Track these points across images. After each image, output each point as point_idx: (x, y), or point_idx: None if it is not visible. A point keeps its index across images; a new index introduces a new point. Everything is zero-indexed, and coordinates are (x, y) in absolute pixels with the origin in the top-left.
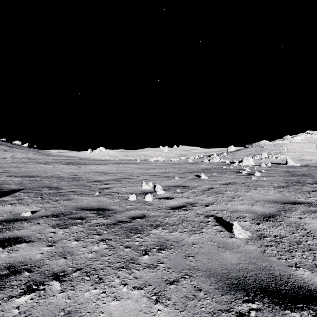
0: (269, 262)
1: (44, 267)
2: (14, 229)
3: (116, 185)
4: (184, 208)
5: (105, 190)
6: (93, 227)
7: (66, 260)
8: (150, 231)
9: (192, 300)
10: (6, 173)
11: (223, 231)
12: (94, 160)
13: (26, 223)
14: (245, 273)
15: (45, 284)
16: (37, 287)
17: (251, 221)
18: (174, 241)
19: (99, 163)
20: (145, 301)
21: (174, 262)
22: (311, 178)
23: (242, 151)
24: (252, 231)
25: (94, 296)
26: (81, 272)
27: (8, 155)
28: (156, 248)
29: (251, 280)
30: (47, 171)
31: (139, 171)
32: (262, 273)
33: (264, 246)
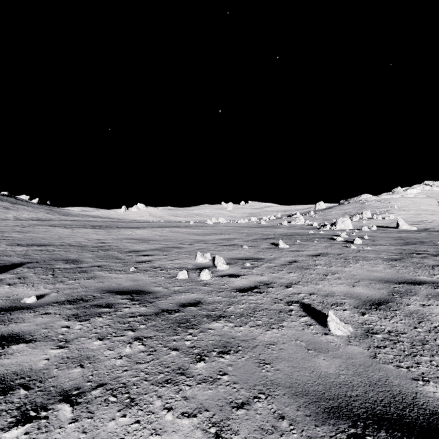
0: (383, 372)
1: (50, 381)
2: (10, 322)
3: (159, 258)
4: (256, 290)
5: (144, 265)
6: (125, 318)
7: (82, 370)
8: (208, 325)
9: (272, 435)
10: (6, 240)
11: (313, 324)
12: (130, 222)
13: (28, 312)
14: (349, 390)
15: (49, 409)
16: (37, 414)
17: (353, 310)
18: (242, 340)
19: (136, 226)
20: (200, 437)
21: (243, 372)
22: (434, 247)
23: (335, 209)
24: (355, 324)
25: (122, 428)
26: (104, 388)
27: (11, 215)
28: (217, 351)
29: (359, 401)
30: (63, 237)
31: (192, 237)
32: (374, 390)
33: (374, 347)
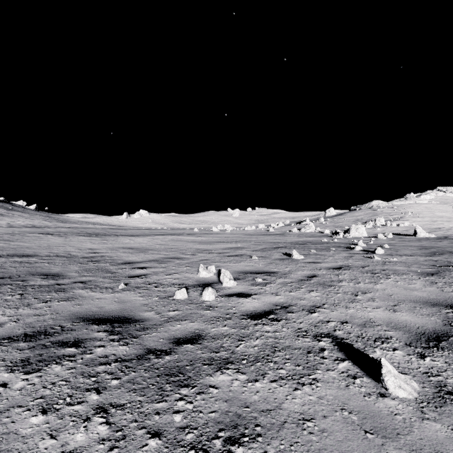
0: None
1: None
2: None
3: (156, 271)
4: (272, 316)
5: (138, 280)
6: (93, 366)
7: None
8: (210, 378)
9: None
10: None
11: (358, 375)
12: (131, 229)
13: None
14: None
15: None
16: None
17: (406, 349)
18: (260, 410)
19: (137, 234)
20: None
21: None
22: None
23: (346, 216)
24: (417, 375)
25: None
26: None
27: (4, 221)
28: (222, 439)
29: None
30: (52, 247)
31: (196, 246)
32: None
33: None
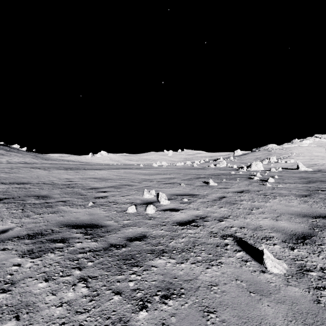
0: None
1: None
2: None
3: (114, 194)
4: (194, 224)
5: (101, 200)
6: (75, 254)
7: (16, 324)
8: (152, 262)
9: None
10: None
11: (249, 260)
12: (95, 165)
13: None
14: None
15: None
16: None
17: (282, 244)
18: (184, 280)
19: (99, 168)
20: None
21: (187, 325)
22: None
23: (249, 155)
24: (287, 260)
25: None
26: None
27: (4, 159)
28: (159, 295)
29: None
30: (40, 177)
31: (141, 177)
32: None
33: (314, 289)
